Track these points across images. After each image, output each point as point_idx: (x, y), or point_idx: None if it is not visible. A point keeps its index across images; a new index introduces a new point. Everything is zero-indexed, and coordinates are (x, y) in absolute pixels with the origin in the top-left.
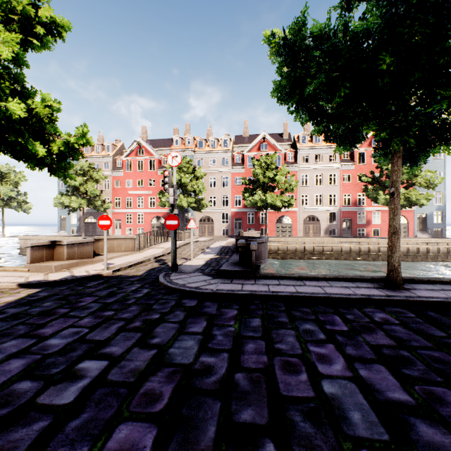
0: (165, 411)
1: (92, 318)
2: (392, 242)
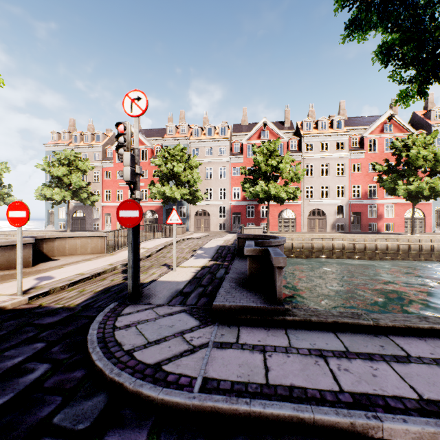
0: None
1: None
2: None
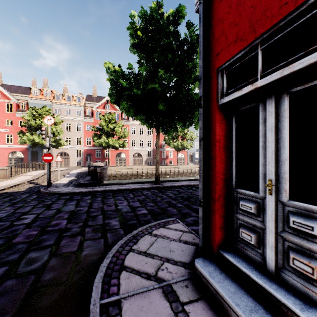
0: (68, 217)
1: (11, 207)
2: (157, 166)
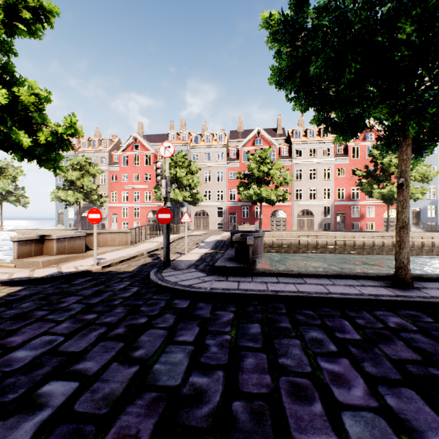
0: None
1: (71, 323)
2: (401, 236)
